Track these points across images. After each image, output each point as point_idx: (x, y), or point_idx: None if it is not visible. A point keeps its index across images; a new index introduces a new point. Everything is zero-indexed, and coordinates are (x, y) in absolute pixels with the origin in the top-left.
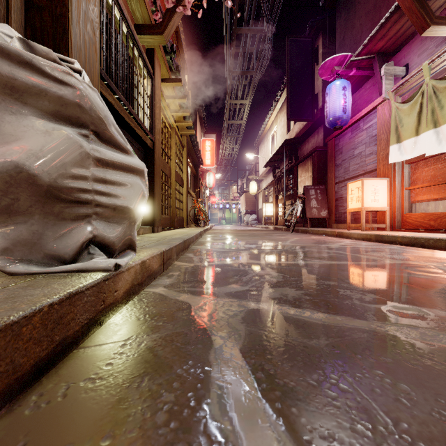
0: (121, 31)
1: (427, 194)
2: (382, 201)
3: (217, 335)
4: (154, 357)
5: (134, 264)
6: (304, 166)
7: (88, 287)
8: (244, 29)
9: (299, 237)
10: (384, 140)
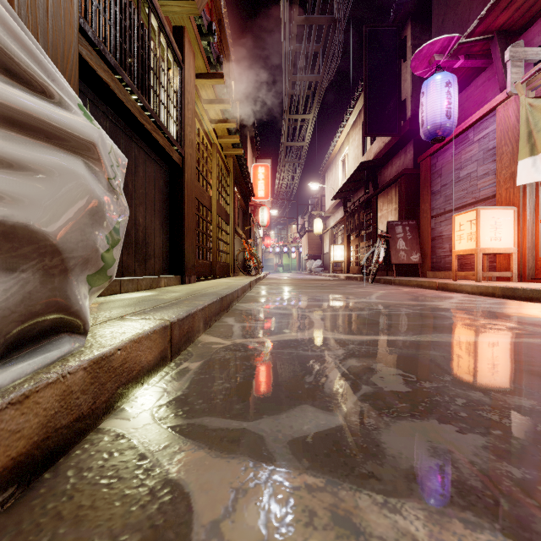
0: None
1: None
2: (507, 239)
3: None
4: None
5: (56, 375)
6: (387, 196)
7: None
8: (308, 18)
9: (385, 291)
10: (507, 153)
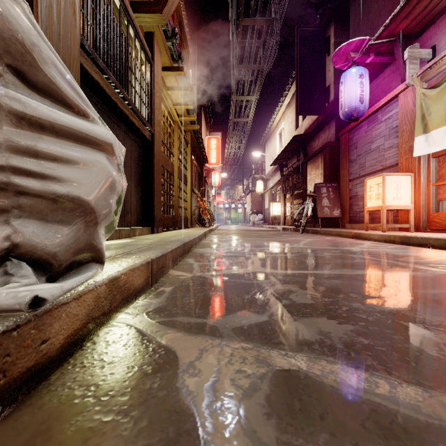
0: (112, 3)
1: None
2: (406, 198)
3: None
4: None
5: (93, 286)
6: (314, 163)
7: None
8: (251, 20)
9: (311, 239)
10: (407, 131)
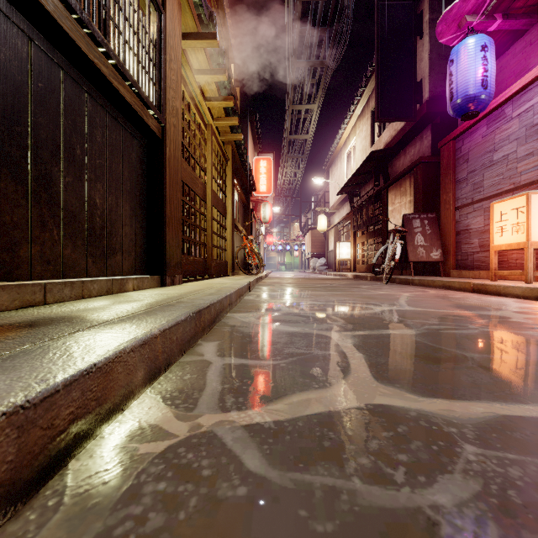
0: None
1: None
2: None
3: None
4: None
5: None
6: (399, 188)
7: None
8: None
9: (409, 293)
10: None
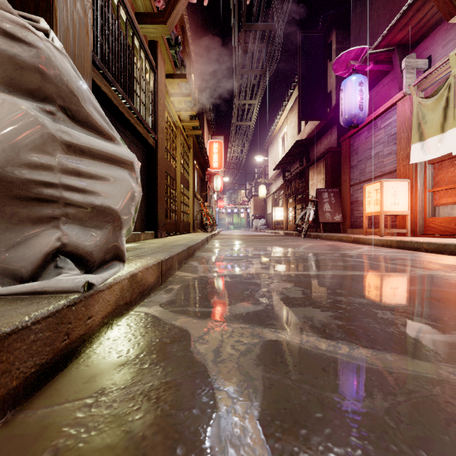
0: (119, 17)
1: (453, 196)
2: (403, 204)
3: (222, 388)
4: (125, 434)
5: (119, 279)
6: (316, 168)
7: (39, 319)
8: (254, 25)
9: (312, 243)
10: (404, 139)
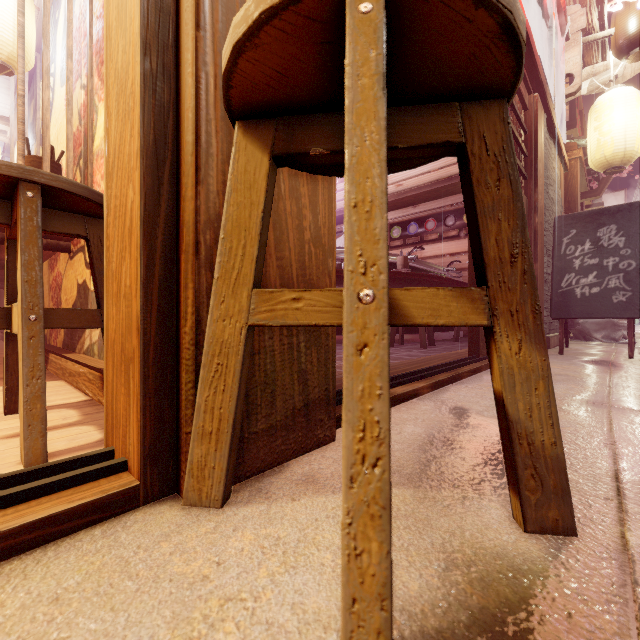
0: None
1: None
2: None
3: None
4: None
5: None
6: None
7: None
8: None
9: None
10: None
